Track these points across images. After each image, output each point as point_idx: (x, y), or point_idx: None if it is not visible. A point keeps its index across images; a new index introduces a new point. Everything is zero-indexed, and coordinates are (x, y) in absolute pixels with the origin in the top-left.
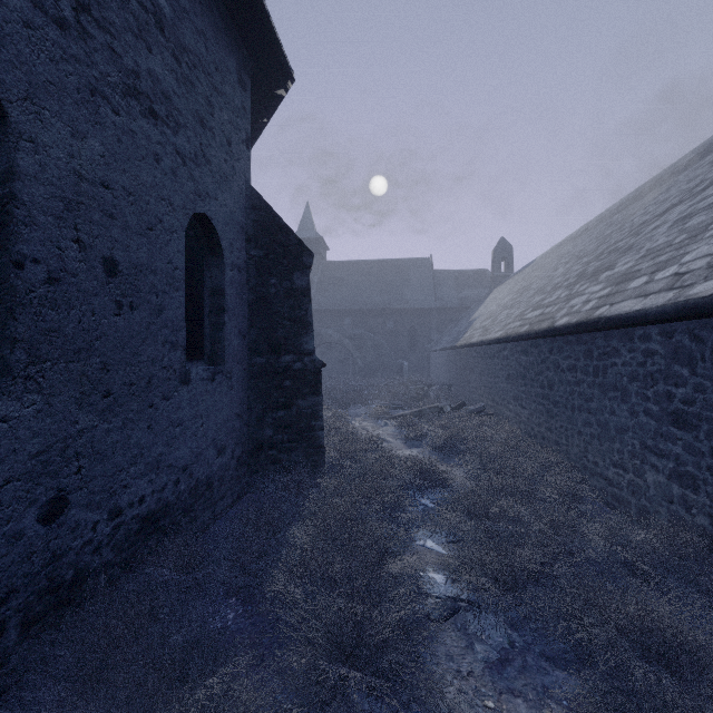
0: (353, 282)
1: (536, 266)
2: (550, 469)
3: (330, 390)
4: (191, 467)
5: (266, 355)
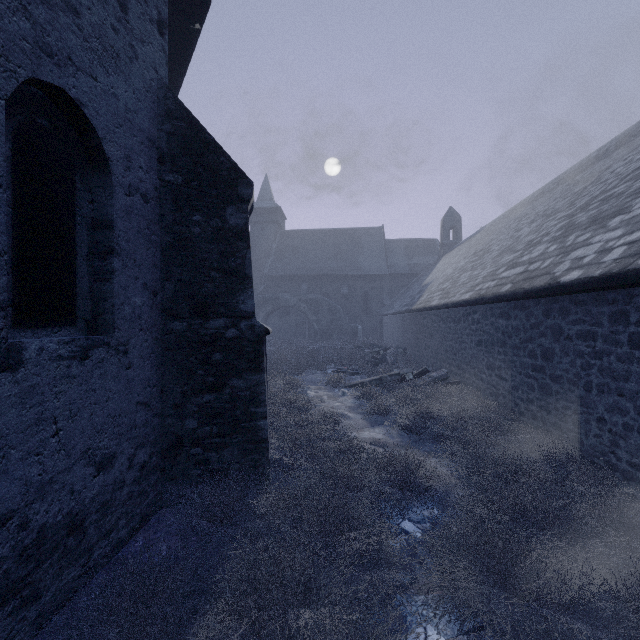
0: (309, 249)
1: (489, 231)
2: (563, 467)
3: (286, 353)
4: (23, 511)
5: (188, 319)
